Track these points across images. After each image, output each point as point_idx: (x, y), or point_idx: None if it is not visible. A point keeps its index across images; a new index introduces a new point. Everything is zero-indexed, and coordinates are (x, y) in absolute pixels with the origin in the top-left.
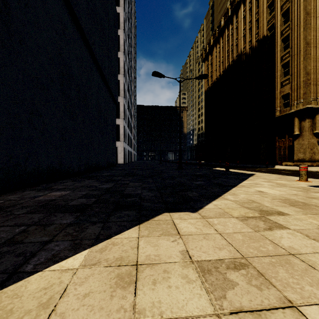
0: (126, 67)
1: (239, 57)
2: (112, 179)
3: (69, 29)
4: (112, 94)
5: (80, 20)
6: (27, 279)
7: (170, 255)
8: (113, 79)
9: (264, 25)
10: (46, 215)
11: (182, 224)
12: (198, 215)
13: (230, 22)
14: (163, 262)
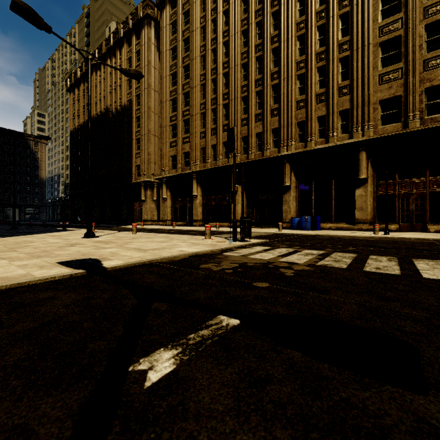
0: None
1: (106, 112)
2: None
3: None
4: None
5: None
6: None
7: None
8: None
9: (125, 95)
10: None
11: None
12: None
13: (98, 67)
14: None
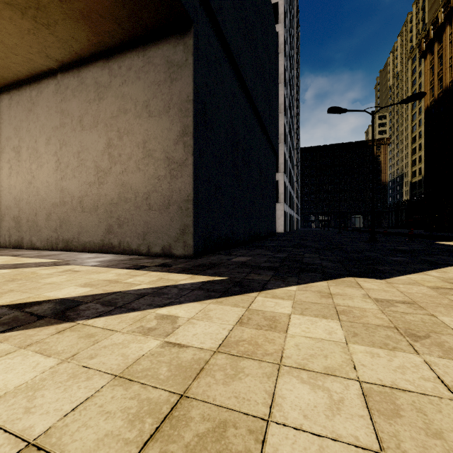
0: (287, 101)
1: None
2: (282, 250)
3: (237, 95)
4: (273, 146)
5: (246, 80)
6: (273, 290)
7: (353, 294)
8: (274, 127)
9: None
10: (251, 270)
11: (365, 284)
12: (384, 281)
13: None
14: (349, 295)
